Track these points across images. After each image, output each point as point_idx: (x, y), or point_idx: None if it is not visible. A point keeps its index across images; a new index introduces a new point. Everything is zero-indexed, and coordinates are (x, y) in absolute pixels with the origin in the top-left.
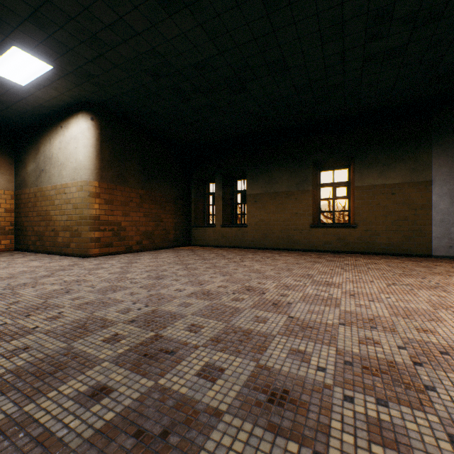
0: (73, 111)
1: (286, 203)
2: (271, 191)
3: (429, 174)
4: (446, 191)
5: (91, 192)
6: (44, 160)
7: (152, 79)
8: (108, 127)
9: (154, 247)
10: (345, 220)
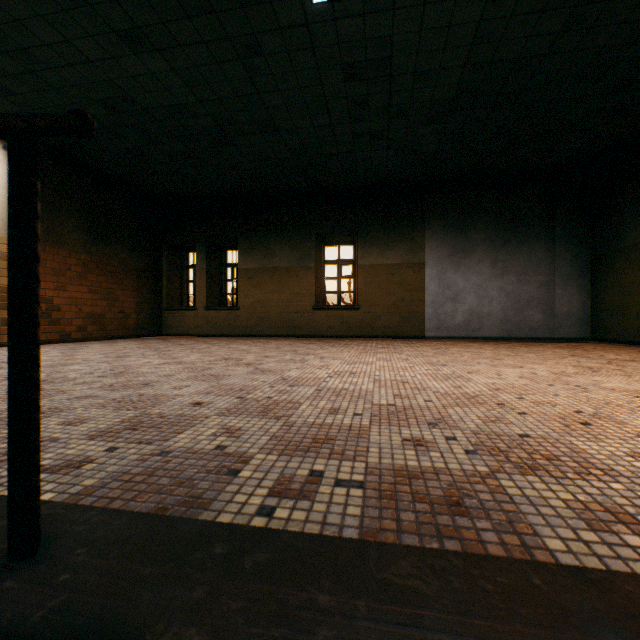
0: None
1: (287, 281)
2: (269, 266)
3: (422, 256)
4: (436, 274)
5: (3, 253)
6: None
7: (108, 112)
8: None
9: (105, 335)
10: None
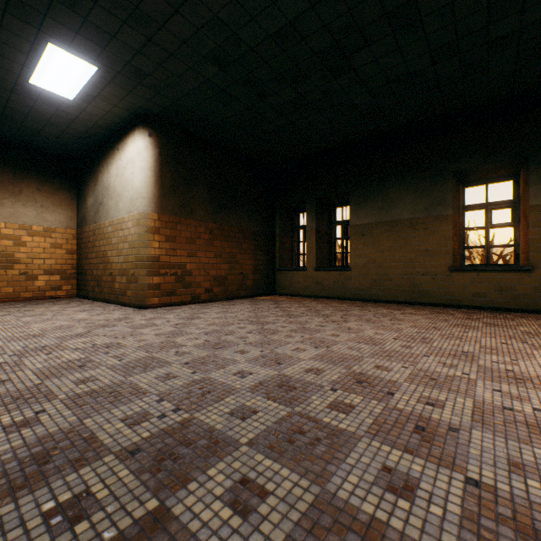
0: (129, 128)
1: (410, 235)
2: (386, 219)
3: None
4: None
5: (148, 227)
6: (102, 192)
7: (218, 68)
8: (169, 144)
9: (227, 296)
10: (493, 260)
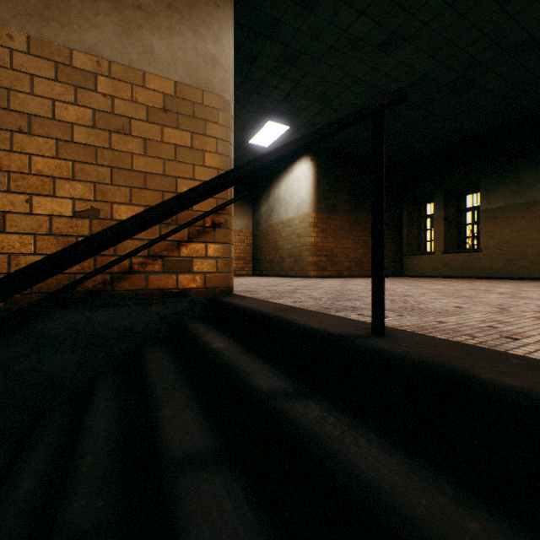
0: (296, 157)
1: None
2: (520, 201)
3: None
4: None
5: (310, 223)
6: (273, 202)
7: None
8: (322, 164)
9: (362, 274)
10: None
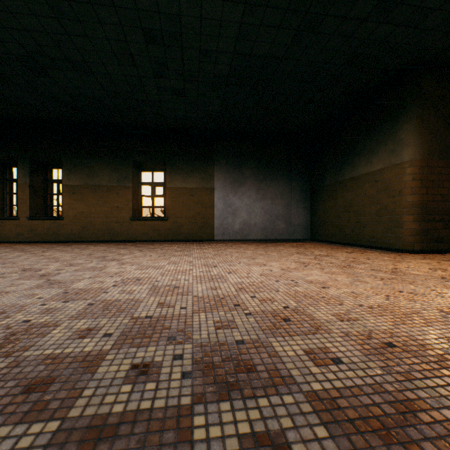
0: None
1: (108, 197)
2: (92, 183)
3: (213, 183)
4: (222, 196)
5: None
6: None
7: None
8: None
9: None
10: None
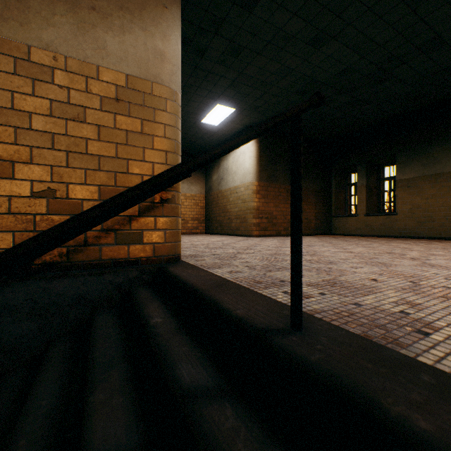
0: None
1: None
2: (430, 173)
3: None
4: None
5: (253, 190)
6: (222, 172)
7: (300, 96)
8: (264, 140)
9: None
10: None
